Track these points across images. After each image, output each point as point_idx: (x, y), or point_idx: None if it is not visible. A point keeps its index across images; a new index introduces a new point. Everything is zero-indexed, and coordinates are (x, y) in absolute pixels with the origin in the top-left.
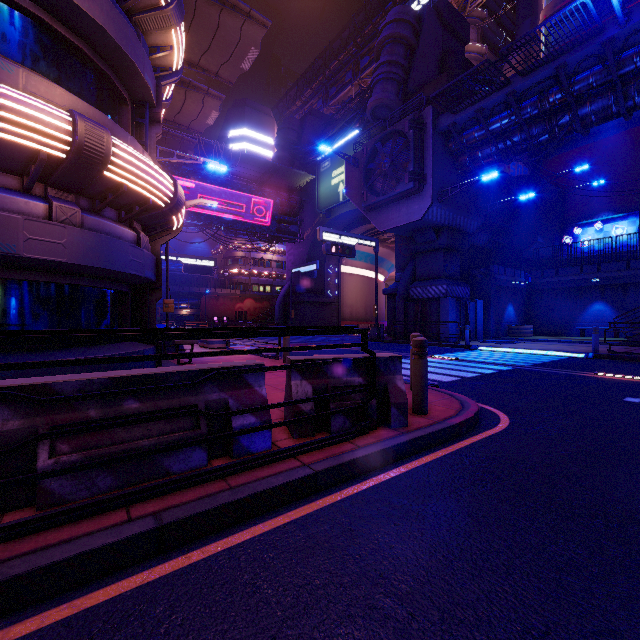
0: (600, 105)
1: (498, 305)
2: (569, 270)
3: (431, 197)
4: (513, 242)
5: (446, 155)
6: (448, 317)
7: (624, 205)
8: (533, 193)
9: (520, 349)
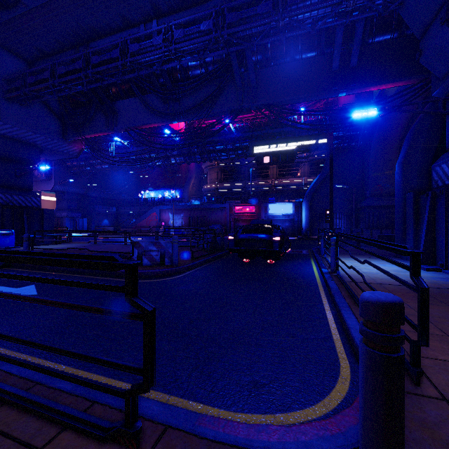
0: (100, 168)
1: (98, 220)
2: (128, 208)
3: (54, 183)
4: (113, 195)
5: (63, 168)
6: (66, 224)
7: (155, 185)
8: (96, 185)
9: (78, 234)
